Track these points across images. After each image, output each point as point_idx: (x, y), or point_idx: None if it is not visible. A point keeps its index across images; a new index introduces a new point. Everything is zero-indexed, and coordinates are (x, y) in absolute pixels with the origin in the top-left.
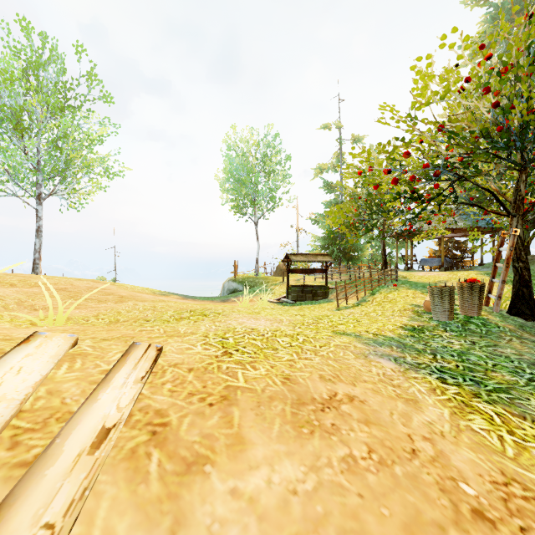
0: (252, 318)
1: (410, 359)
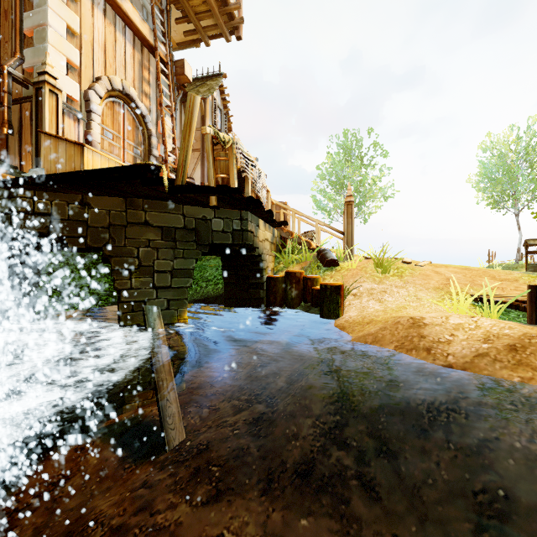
0: None
1: None
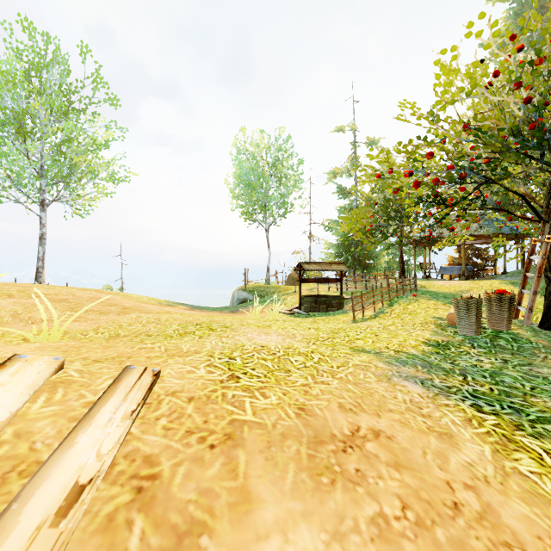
0: (263, 333)
1: (439, 381)
